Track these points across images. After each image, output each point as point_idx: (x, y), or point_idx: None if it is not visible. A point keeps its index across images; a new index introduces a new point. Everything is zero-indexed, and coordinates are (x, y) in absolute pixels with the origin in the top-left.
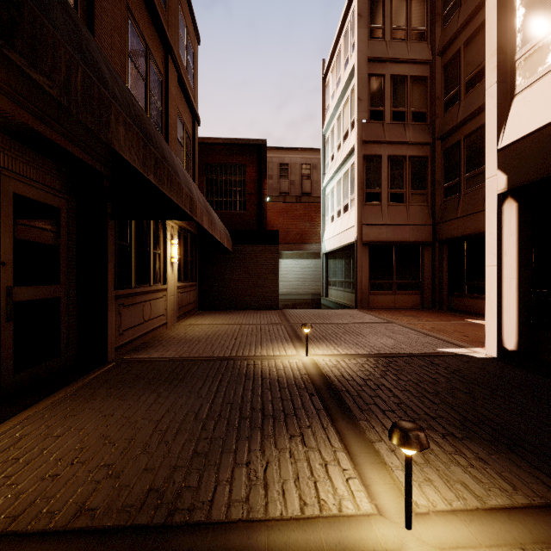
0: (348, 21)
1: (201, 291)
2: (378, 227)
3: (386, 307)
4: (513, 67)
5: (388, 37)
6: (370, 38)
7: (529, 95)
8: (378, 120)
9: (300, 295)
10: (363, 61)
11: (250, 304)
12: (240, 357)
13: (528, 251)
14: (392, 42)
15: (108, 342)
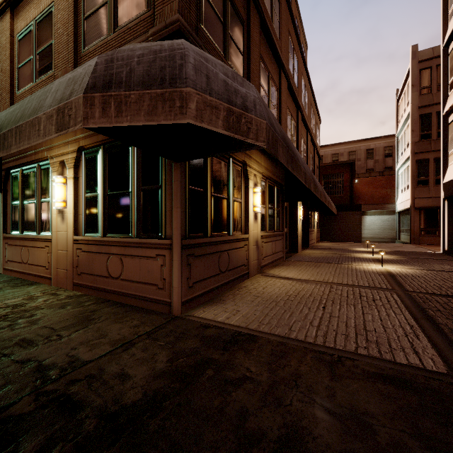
0: (408, 80)
1: (321, 233)
2: (426, 199)
3: (432, 244)
4: (448, 156)
5: (434, 91)
6: (420, 95)
7: (449, 168)
8: (426, 139)
9: (380, 239)
10: (415, 110)
11: (346, 239)
12: (345, 248)
13: (451, 218)
14: (437, 93)
15: (309, 242)
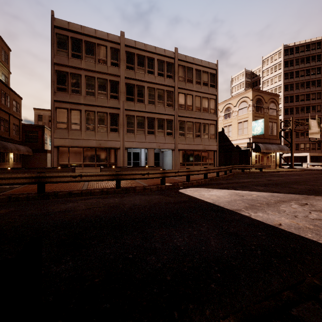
0: None
1: (22, 165)
2: None
3: None
4: None
5: None
6: None
7: None
8: None
9: None
10: None
11: None
12: None
13: None
14: None
15: None
